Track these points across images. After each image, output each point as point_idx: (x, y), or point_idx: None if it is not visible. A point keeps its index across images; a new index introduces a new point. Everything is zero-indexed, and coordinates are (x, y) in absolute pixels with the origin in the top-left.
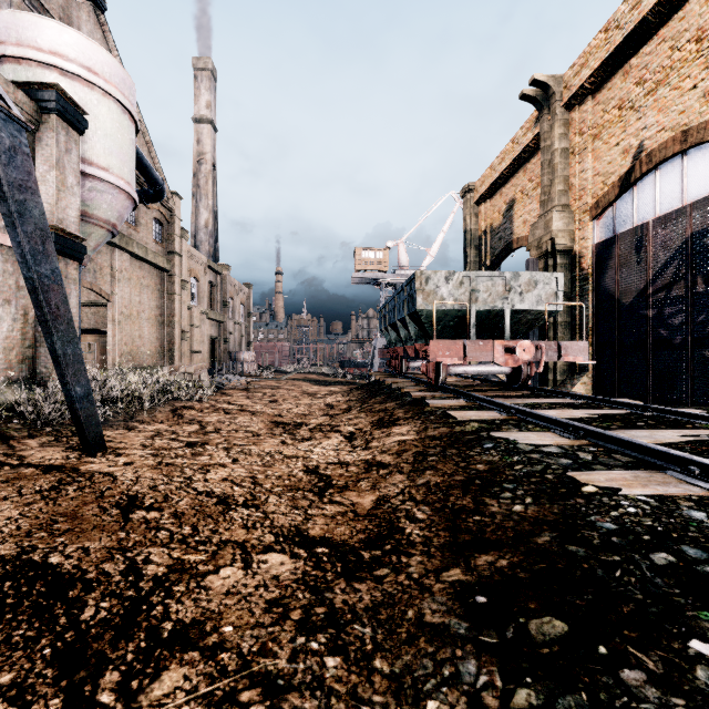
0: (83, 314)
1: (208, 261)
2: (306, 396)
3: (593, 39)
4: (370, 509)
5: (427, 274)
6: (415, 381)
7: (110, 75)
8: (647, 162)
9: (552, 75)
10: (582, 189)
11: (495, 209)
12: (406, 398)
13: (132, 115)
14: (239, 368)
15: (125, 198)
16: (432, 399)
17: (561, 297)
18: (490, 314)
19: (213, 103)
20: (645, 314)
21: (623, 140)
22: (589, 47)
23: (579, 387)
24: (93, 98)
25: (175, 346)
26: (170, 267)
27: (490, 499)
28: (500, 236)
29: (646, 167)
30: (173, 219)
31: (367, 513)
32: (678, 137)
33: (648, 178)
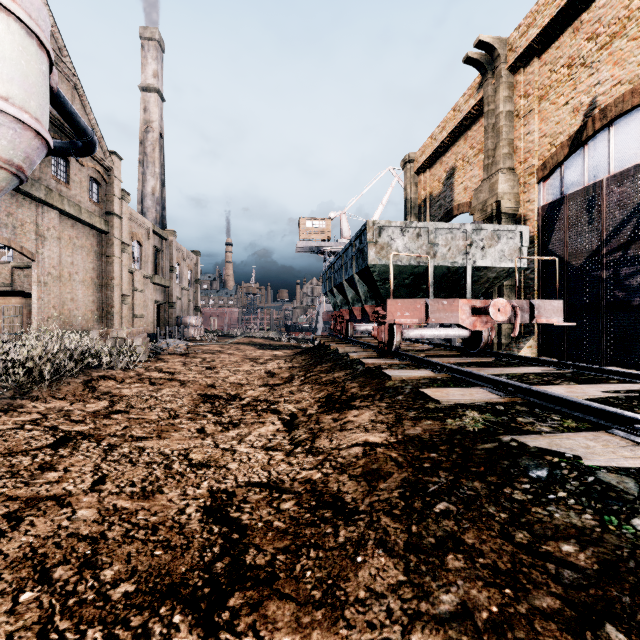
0: (15, 276)
1: (153, 226)
2: (247, 361)
3: None
4: None
5: (380, 224)
6: (364, 346)
7: None
8: (601, 118)
9: (497, 37)
10: (527, 152)
11: (435, 178)
12: (357, 366)
13: (42, 42)
14: (186, 332)
15: (33, 137)
16: (389, 368)
17: (525, 253)
18: (449, 271)
19: (160, 73)
20: (598, 275)
21: (572, 98)
22: (537, 5)
23: (526, 350)
24: None
25: (114, 310)
26: (108, 229)
27: None
28: (440, 204)
29: (600, 124)
30: (112, 180)
31: None
32: (638, 89)
33: (601, 136)
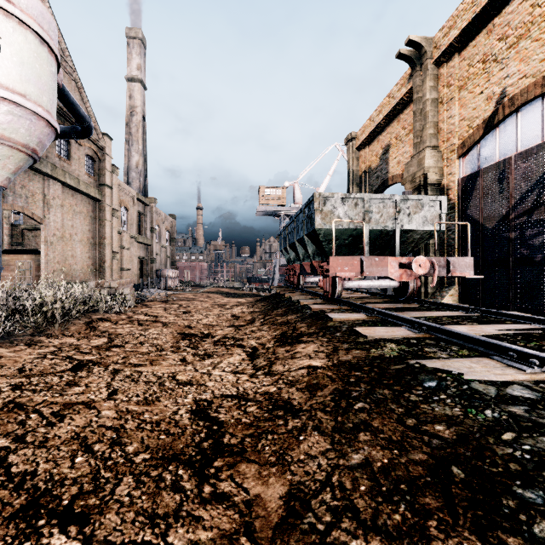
0: (25, 236)
1: (137, 194)
2: (216, 307)
3: (460, 4)
4: (278, 523)
5: (325, 195)
6: (312, 294)
7: (27, 7)
8: (510, 105)
9: (424, 37)
10: (449, 133)
11: (373, 154)
12: (306, 310)
13: (51, 49)
14: (164, 283)
15: (45, 125)
16: (332, 312)
17: (444, 218)
18: (381, 233)
19: (143, 66)
20: (507, 236)
21: (486, 88)
22: (457, 10)
23: (448, 298)
24: (8, 25)
25: (106, 264)
26: (101, 197)
27: (519, 542)
28: (377, 175)
29: (508, 110)
30: (104, 157)
31: (272, 539)
32: (539, 82)
33: (510, 120)
